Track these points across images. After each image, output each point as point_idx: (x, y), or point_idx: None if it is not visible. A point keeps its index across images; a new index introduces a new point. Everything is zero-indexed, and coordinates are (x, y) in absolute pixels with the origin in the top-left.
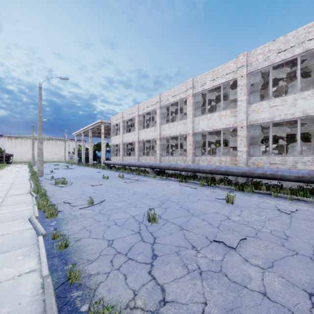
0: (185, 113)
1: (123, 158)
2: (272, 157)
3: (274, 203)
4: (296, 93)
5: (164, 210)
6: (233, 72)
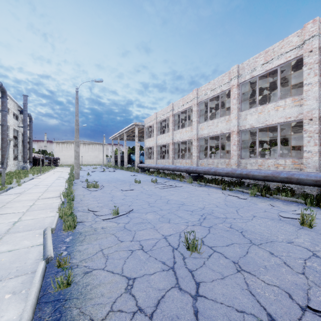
0: (226, 110)
1: (157, 161)
2: None
3: None
4: None
5: (207, 231)
6: (296, 48)
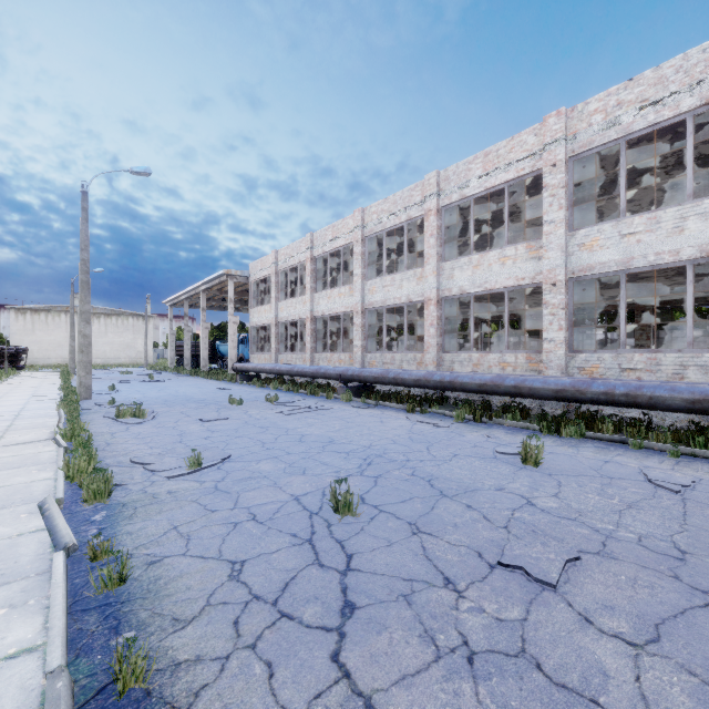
0: (419, 254)
1: (277, 356)
2: (625, 355)
3: (636, 465)
4: (684, 204)
5: (373, 482)
6: (533, 156)
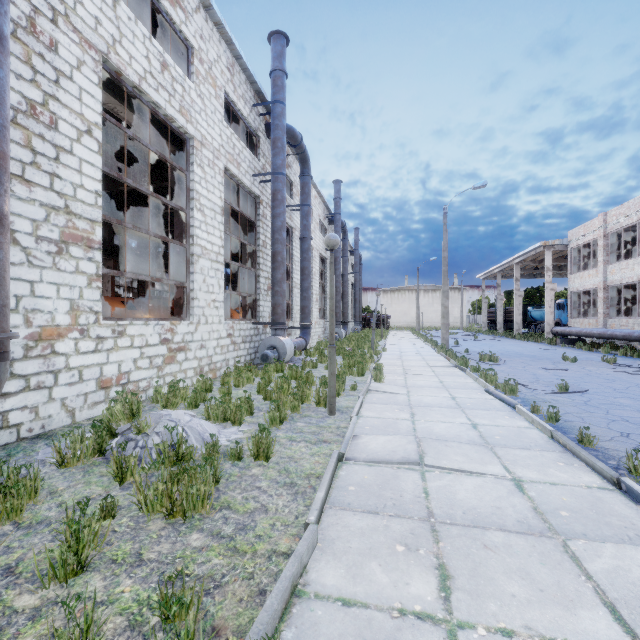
0: None
1: (606, 321)
2: None
3: None
4: None
5: None
6: None
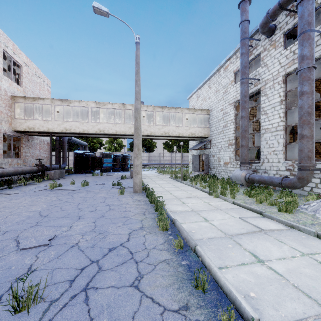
0: None
1: None
2: None
3: None
4: None
5: None
6: None
